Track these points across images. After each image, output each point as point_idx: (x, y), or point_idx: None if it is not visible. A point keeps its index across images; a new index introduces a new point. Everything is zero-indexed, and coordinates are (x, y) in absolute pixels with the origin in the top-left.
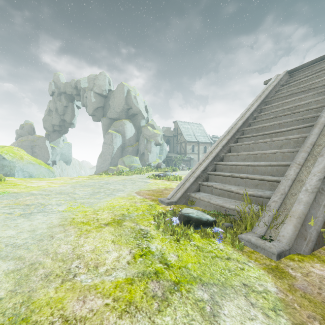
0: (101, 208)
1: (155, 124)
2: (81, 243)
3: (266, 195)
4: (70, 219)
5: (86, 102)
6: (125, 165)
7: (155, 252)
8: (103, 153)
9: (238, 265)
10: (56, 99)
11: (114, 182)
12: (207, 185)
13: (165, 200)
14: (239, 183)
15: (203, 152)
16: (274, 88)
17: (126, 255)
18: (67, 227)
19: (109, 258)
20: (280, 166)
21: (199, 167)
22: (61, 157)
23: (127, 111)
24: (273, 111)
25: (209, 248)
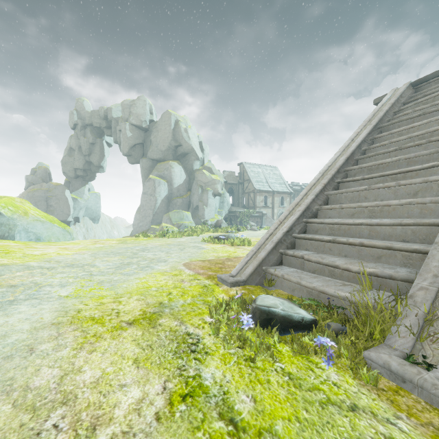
0: (127, 292)
1: (213, 167)
2: (79, 364)
3: (402, 275)
4: (74, 312)
5: (119, 137)
6: (172, 223)
7: (210, 387)
8: (143, 206)
9: (378, 427)
10: (79, 133)
11: (154, 248)
12: (295, 255)
13: (228, 279)
14: (348, 253)
15: (279, 205)
16: (392, 108)
17: (155, 396)
18: (64, 328)
19: (123, 402)
20: (420, 225)
21: (280, 226)
22: (86, 212)
23: (175, 150)
24: (394, 140)
25: (312, 380)
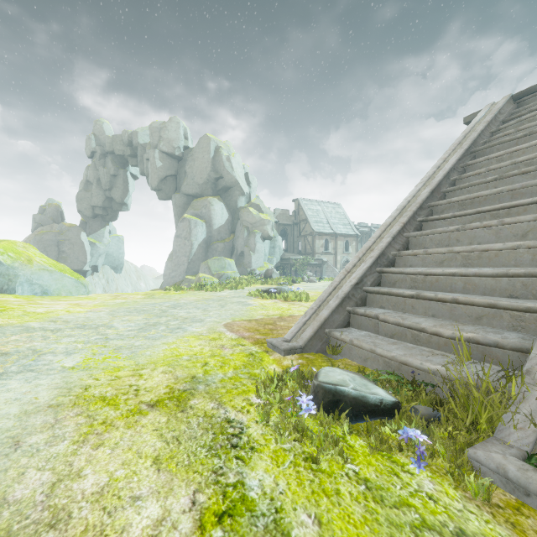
0: (151, 362)
1: (262, 204)
2: (79, 465)
3: (512, 342)
4: (80, 390)
5: (146, 168)
6: (212, 273)
7: (257, 502)
8: (175, 252)
9: None
10: (97, 163)
11: (188, 304)
12: (367, 315)
13: (281, 345)
14: (437, 312)
15: (343, 251)
16: (488, 127)
17: (180, 515)
18: (65, 412)
19: (135, 525)
20: (533, 276)
21: (347, 277)
22: (106, 259)
23: (215, 183)
24: (493, 168)
25: (399, 490)
